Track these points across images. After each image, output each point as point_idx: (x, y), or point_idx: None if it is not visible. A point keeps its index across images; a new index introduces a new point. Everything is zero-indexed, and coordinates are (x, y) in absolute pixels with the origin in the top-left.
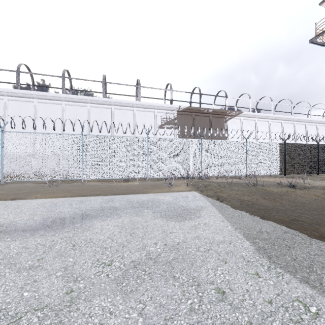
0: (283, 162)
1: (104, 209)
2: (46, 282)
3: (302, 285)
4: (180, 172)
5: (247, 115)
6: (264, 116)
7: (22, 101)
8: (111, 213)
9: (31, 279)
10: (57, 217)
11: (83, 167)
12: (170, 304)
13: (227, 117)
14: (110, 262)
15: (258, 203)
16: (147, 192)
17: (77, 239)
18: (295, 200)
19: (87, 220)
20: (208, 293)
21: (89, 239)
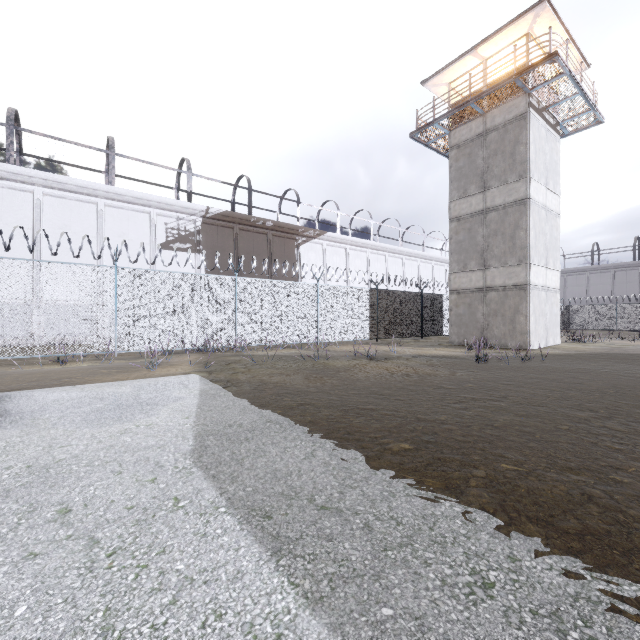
0: (375, 319)
1: None
2: None
3: (204, 481)
4: (191, 339)
5: (333, 238)
6: (360, 243)
7: None
8: None
9: None
10: None
11: None
12: None
13: (300, 239)
14: None
15: (287, 385)
16: (88, 381)
17: None
18: (349, 378)
19: None
20: (39, 518)
21: None
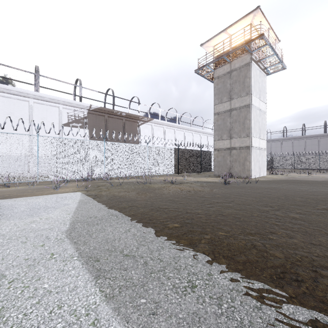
0: (177, 163)
1: None
2: None
3: (69, 245)
4: (80, 174)
5: (157, 122)
6: (171, 124)
7: None
8: None
9: None
10: None
11: None
12: None
13: (140, 122)
14: None
15: (126, 197)
16: (19, 196)
17: None
18: (159, 193)
19: None
20: None
21: None
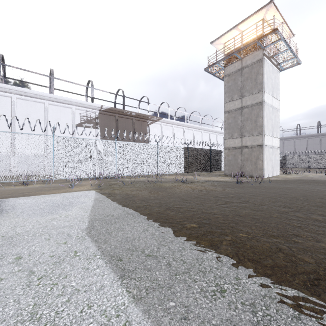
0: (187, 162)
1: None
2: None
3: (91, 243)
4: (92, 172)
5: (166, 121)
6: (180, 124)
7: None
8: None
9: None
10: None
11: None
12: None
13: (149, 121)
14: None
15: (139, 196)
16: (38, 194)
17: None
18: (171, 192)
19: None
20: (5, 261)
21: None
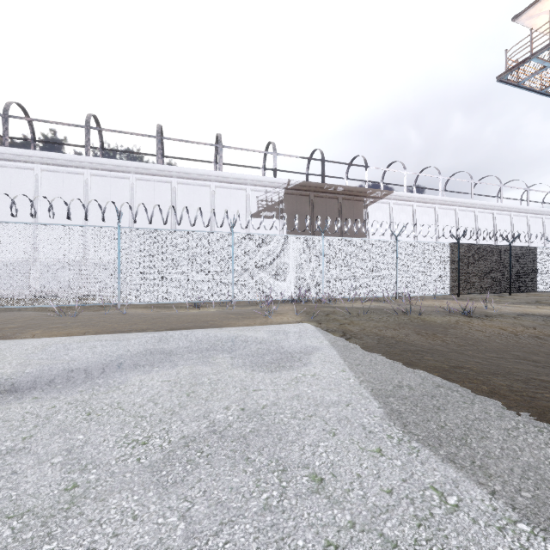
0: (456, 274)
1: (149, 354)
2: (33, 473)
3: (445, 465)
4: (286, 291)
5: (399, 197)
6: (427, 199)
7: (13, 168)
8: (161, 360)
9: (7, 470)
10: (66, 367)
11: (119, 284)
12: (233, 500)
13: (367, 200)
14: (146, 439)
15: (407, 341)
16: (227, 324)
17: (96, 404)
18: (466, 336)
19: (117, 373)
20: (297, 482)
21: (117, 403)
